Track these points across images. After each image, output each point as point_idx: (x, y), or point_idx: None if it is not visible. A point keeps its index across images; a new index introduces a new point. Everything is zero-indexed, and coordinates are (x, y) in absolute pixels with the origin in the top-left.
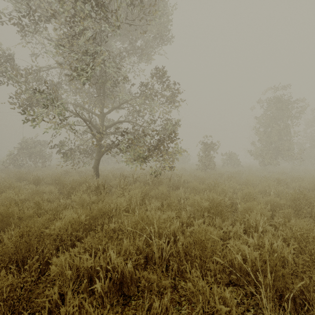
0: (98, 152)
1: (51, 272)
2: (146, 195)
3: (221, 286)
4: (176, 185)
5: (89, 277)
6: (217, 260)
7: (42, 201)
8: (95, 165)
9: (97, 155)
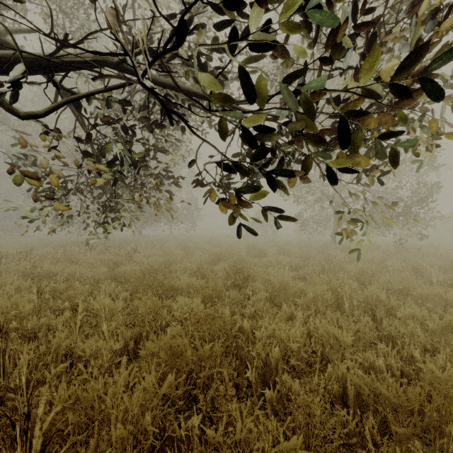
0: (335, 222)
1: (344, 267)
2: (388, 257)
3: (418, 277)
4: (428, 256)
5: (357, 275)
6: (423, 274)
7: (313, 252)
8: (333, 234)
9: (335, 225)
